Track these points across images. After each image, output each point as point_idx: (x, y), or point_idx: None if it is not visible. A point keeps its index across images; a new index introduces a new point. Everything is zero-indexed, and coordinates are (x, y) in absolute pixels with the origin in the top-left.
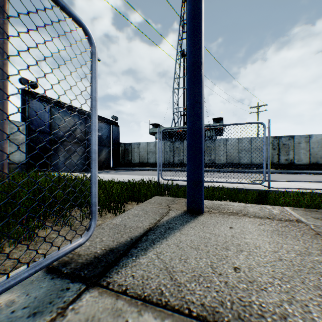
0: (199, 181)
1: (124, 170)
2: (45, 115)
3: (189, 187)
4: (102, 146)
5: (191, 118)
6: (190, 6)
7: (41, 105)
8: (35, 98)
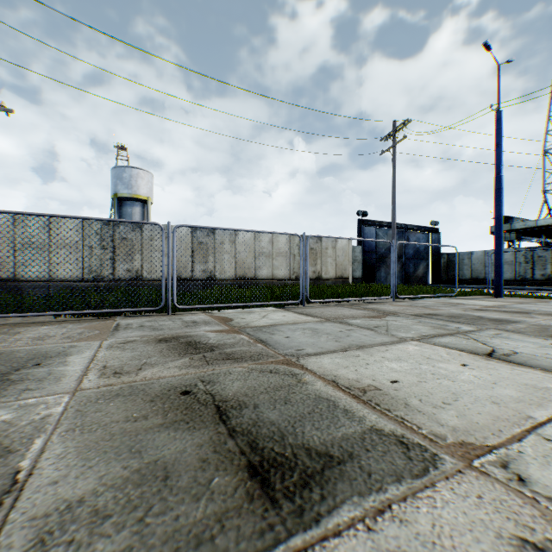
0: (499, 285)
1: (448, 287)
2: (372, 238)
3: (494, 288)
4: (419, 259)
5: (495, 259)
6: (494, 213)
7: (370, 230)
8: (367, 225)
